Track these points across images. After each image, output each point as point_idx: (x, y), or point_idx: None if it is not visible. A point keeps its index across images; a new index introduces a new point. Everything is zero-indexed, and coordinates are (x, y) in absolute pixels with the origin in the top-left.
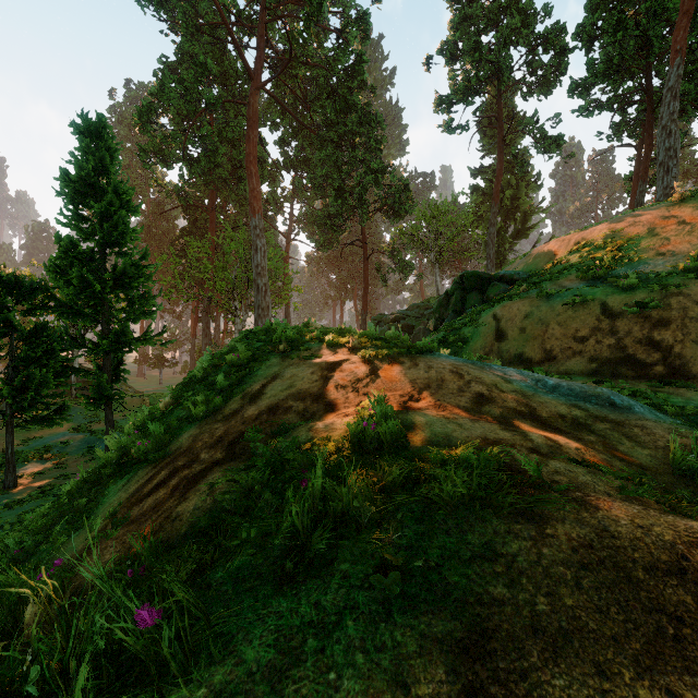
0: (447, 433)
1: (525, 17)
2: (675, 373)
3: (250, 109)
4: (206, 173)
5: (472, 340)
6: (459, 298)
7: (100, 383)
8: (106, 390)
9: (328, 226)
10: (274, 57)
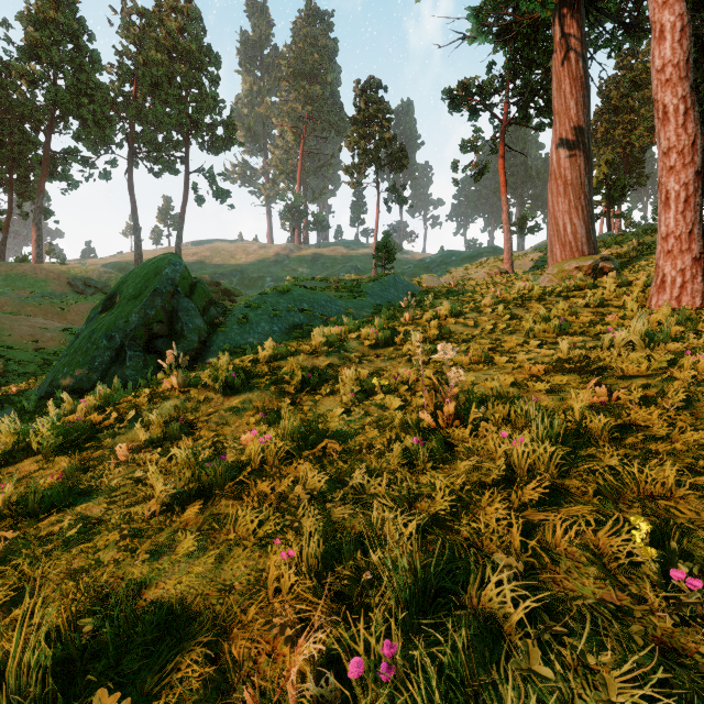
0: None
1: None
2: None
3: None
4: None
5: None
6: None
7: None
8: None
9: None
10: None
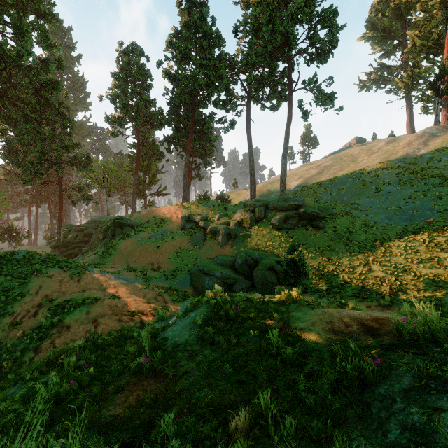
0: (91, 295)
1: (146, 103)
2: (159, 267)
3: None
4: None
5: (113, 255)
6: (113, 229)
7: None
8: None
9: (34, 173)
10: None
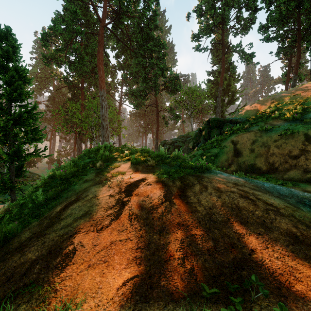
0: None
1: None
2: None
3: (99, 36)
4: (78, 70)
5: (220, 156)
6: (207, 132)
7: (3, 180)
8: (7, 184)
9: (139, 96)
10: (112, 12)
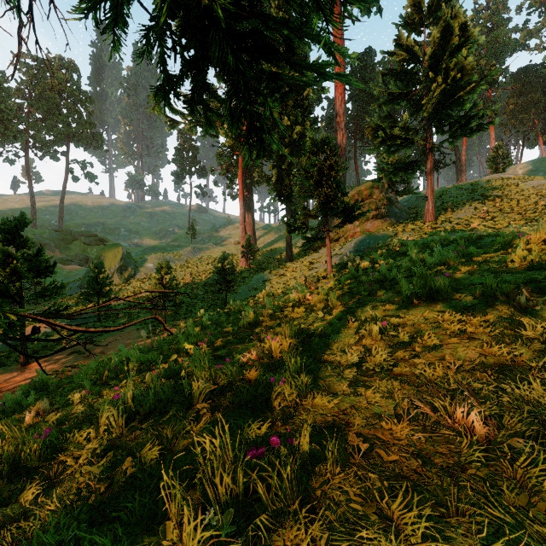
0: None
1: None
2: None
3: None
4: None
5: None
6: None
7: None
8: None
9: None
10: None
